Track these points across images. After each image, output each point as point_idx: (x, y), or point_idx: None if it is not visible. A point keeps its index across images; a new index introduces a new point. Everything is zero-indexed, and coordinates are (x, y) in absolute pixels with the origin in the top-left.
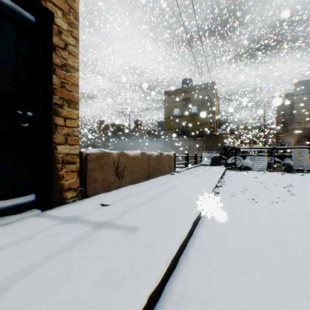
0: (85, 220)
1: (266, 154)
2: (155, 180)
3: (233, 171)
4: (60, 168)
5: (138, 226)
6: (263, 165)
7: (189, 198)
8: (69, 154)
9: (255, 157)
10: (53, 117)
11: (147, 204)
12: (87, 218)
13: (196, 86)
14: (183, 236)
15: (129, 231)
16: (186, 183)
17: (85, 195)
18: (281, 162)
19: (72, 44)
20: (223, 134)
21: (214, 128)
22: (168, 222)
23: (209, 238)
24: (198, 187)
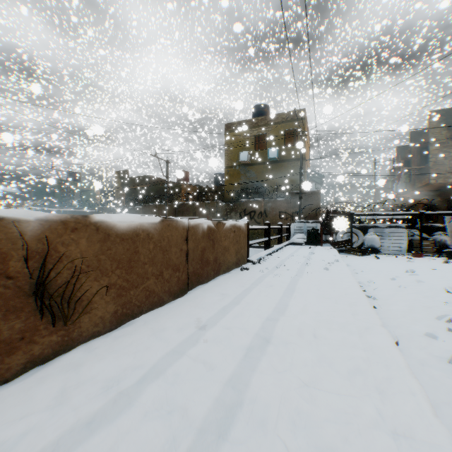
0: None
1: (403, 224)
2: (204, 294)
3: (351, 256)
4: None
5: None
6: (400, 244)
7: None
8: None
9: (384, 230)
10: None
11: None
12: None
13: (275, 117)
14: None
15: None
16: (291, 307)
17: None
18: (428, 238)
19: None
20: (319, 193)
21: None
22: None
23: None
24: (345, 337)
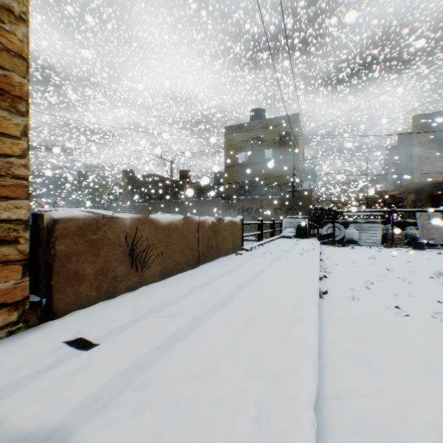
0: None
1: (379, 220)
2: (210, 267)
3: (332, 247)
4: None
5: None
6: (375, 237)
7: (282, 316)
8: None
9: (362, 225)
10: None
11: (189, 339)
12: (0, 414)
13: (271, 120)
14: None
15: None
16: (266, 273)
17: (51, 313)
18: (401, 232)
19: None
20: (310, 191)
21: (298, 182)
22: (245, 427)
23: None
24: (291, 284)
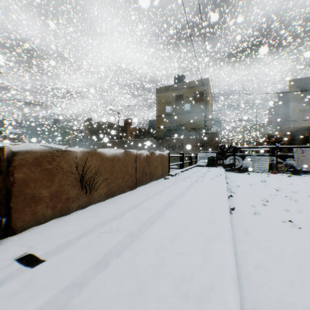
0: None
1: (267, 154)
2: (144, 189)
3: (233, 173)
4: None
5: None
6: (264, 166)
7: (202, 232)
8: None
9: (255, 157)
10: None
11: (124, 254)
12: None
13: (189, 83)
14: None
15: None
16: (187, 193)
17: (10, 230)
18: (282, 162)
19: None
20: (217, 133)
21: (208, 127)
22: None
23: None
24: (207, 202)
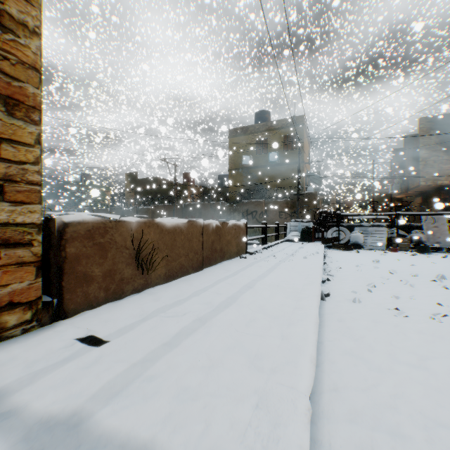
0: (12, 412)
1: (384, 224)
2: (214, 270)
3: (336, 251)
4: None
5: (159, 438)
6: (380, 241)
7: (283, 316)
8: (13, 225)
9: (367, 229)
10: None
11: (194, 337)
12: (23, 400)
13: (276, 123)
14: None
15: None
16: (269, 276)
17: (62, 313)
18: (406, 235)
19: None
20: (316, 195)
21: (303, 185)
22: (246, 411)
23: (354, 449)
24: (294, 286)
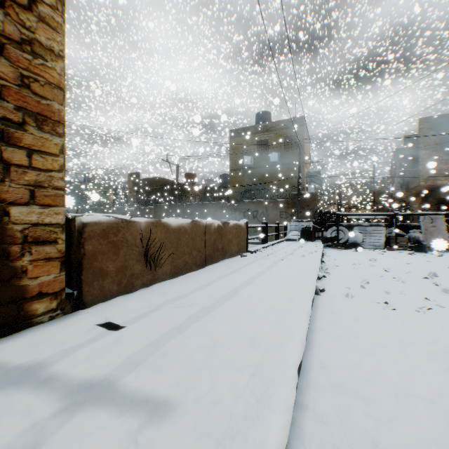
0: (54, 377)
1: (383, 223)
2: (216, 267)
3: (335, 250)
4: (19, 253)
5: (175, 395)
6: (379, 240)
7: (279, 307)
8: (42, 225)
9: (366, 228)
10: (0, 148)
11: (199, 323)
12: (61, 369)
13: (277, 123)
14: (285, 432)
15: (148, 418)
16: (268, 273)
17: (81, 303)
18: (405, 235)
19: (47, 3)
20: (316, 194)
21: (304, 185)
22: (244, 377)
23: (333, 410)
24: (291, 282)
